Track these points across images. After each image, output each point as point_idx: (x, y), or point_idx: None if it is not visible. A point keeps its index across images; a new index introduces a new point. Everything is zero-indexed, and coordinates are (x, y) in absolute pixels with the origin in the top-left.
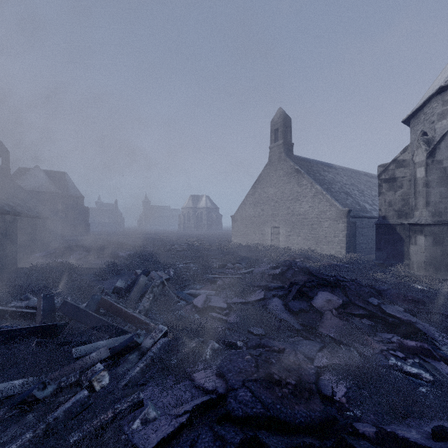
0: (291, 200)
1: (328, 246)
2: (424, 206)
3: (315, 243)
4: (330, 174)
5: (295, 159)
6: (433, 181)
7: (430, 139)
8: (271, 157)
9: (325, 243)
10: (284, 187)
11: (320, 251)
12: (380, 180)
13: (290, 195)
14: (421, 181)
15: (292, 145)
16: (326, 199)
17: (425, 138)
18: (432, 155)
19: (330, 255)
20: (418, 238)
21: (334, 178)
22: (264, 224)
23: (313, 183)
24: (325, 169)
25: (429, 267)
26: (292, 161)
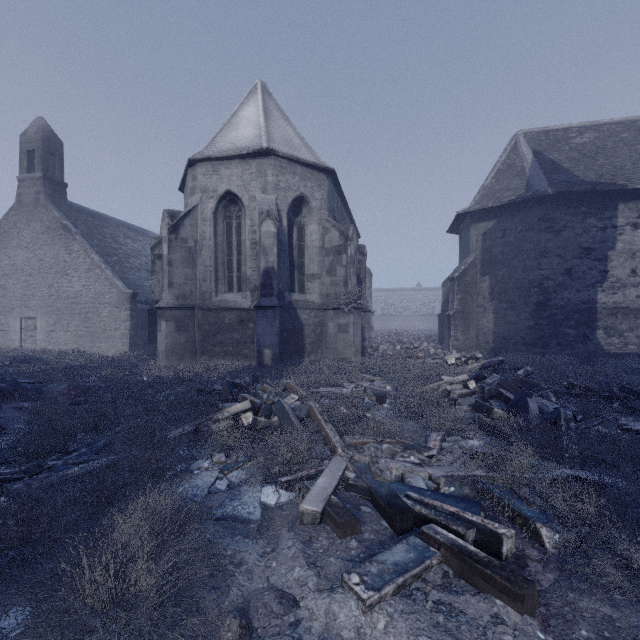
0: (56, 274)
1: (108, 344)
2: (167, 288)
3: (91, 341)
4: (135, 243)
5: (73, 209)
6: (178, 260)
7: (177, 213)
8: (21, 197)
9: (104, 340)
10: (44, 252)
11: (97, 352)
12: (154, 256)
13: (53, 265)
14: (166, 259)
15: (66, 186)
16: (106, 275)
17: (171, 211)
18: (176, 231)
19: (99, 355)
20: (162, 324)
21: (142, 249)
22: (7, 313)
23: (89, 251)
24: (130, 235)
25: (172, 356)
26: (63, 211)
